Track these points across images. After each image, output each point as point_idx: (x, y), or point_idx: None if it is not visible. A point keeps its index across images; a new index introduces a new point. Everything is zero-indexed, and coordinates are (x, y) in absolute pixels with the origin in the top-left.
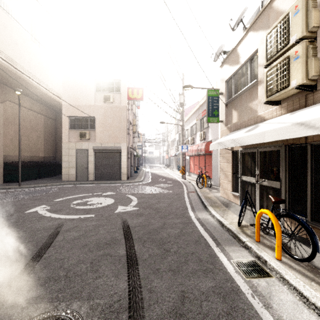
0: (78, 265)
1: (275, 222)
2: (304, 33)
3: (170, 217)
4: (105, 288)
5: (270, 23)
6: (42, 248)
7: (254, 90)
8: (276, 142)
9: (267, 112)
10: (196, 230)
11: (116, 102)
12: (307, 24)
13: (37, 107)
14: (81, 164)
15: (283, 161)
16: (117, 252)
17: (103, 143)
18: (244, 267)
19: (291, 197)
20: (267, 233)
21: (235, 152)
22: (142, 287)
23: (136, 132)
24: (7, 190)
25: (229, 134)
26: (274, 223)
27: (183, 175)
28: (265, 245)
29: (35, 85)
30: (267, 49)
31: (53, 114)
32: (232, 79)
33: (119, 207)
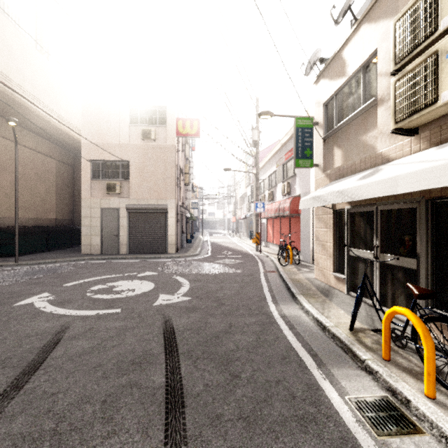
0: (79, 407)
1: (422, 331)
2: None
3: (239, 313)
4: None
5: (399, 5)
6: (26, 371)
7: (371, 115)
8: (410, 195)
9: (393, 148)
10: (281, 337)
11: (160, 140)
12: None
13: (46, 148)
14: (109, 230)
15: (422, 225)
16: (150, 379)
17: (141, 200)
18: (370, 412)
19: (436, 283)
20: (404, 347)
21: (339, 211)
22: None
23: (189, 183)
24: None
25: (330, 184)
26: (422, 334)
27: (257, 246)
28: (400, 367)
29: (41, 114)
30: (397, 44)
31: (70, 157)
32: (333, 101)
33: (161, 297)
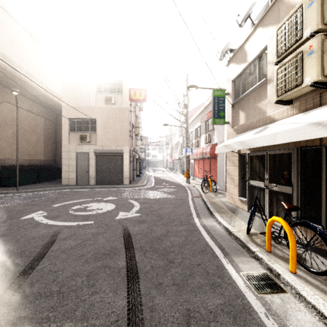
0: (73, 279)
1: (289, 231)
2: (319, 25)
3: (174, 224)
4: (102, 306)
5: (281, 17)
6: (36, 258)
7: (263, 90)
8: (287, 144)
9: (277, 113)
10: (201, 239)
11: (118, 104)
12: (323, 16)
13: (36, 109)
14: (82, 168)
15: (295, 164)
16: (116, 263)
17: (104, 146)
18: (255, 281)
19: (303, 203)
20: (279, 243)
21: (242, 155)
22: (143, 304)
23: (138, 134)
24: (4, 195)
25: (236, 136)
26: (288, 233)
27: (187, 179)
28: (277, 256)
29: (34, 85)
30: (278, 44)
31: (53, 116)
32: (239, 79)
33: (120, 213)
